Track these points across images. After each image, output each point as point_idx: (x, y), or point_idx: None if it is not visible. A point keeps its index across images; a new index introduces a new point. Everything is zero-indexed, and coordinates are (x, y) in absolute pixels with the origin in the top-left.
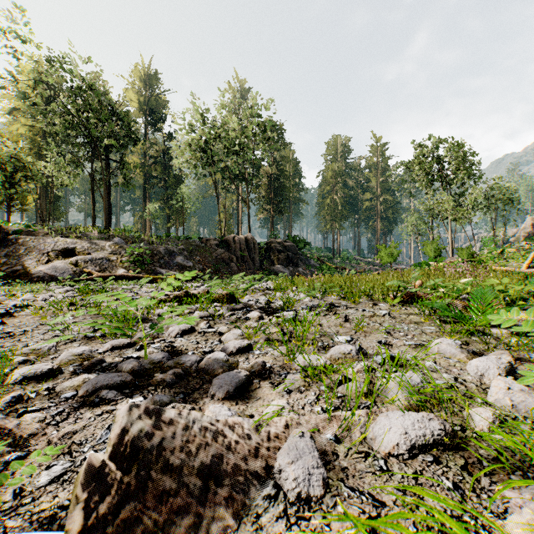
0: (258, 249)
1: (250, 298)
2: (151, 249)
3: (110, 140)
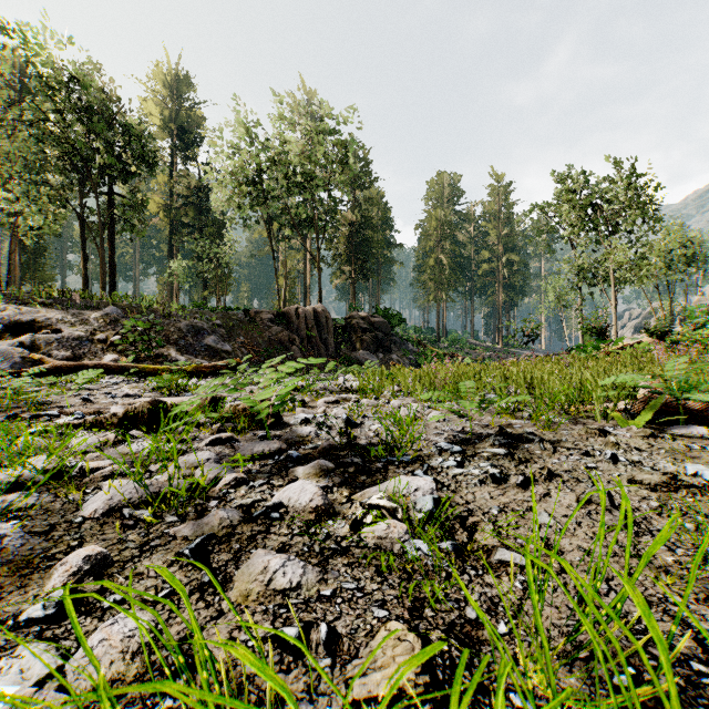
0: (332, 327)
1: (310, 412)
2: (166, 324)
3: (108, 160)
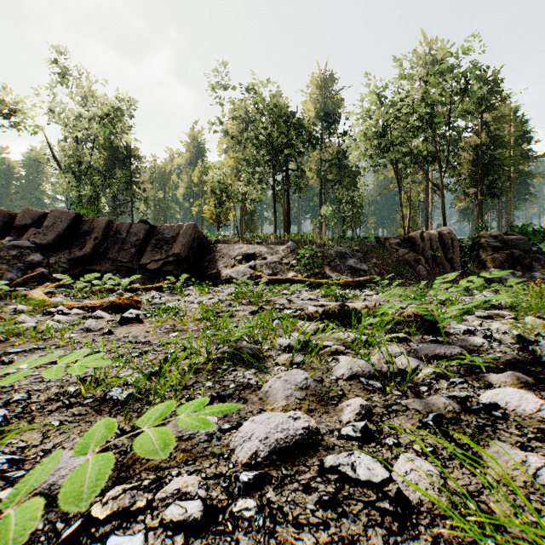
0: (458, 247)
1: (466, 324)
2: (322, 251)
3: (287, 149)
